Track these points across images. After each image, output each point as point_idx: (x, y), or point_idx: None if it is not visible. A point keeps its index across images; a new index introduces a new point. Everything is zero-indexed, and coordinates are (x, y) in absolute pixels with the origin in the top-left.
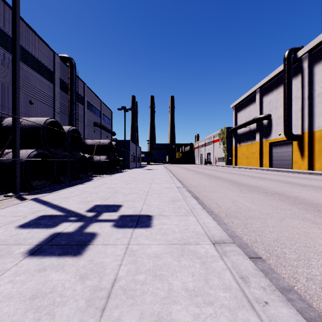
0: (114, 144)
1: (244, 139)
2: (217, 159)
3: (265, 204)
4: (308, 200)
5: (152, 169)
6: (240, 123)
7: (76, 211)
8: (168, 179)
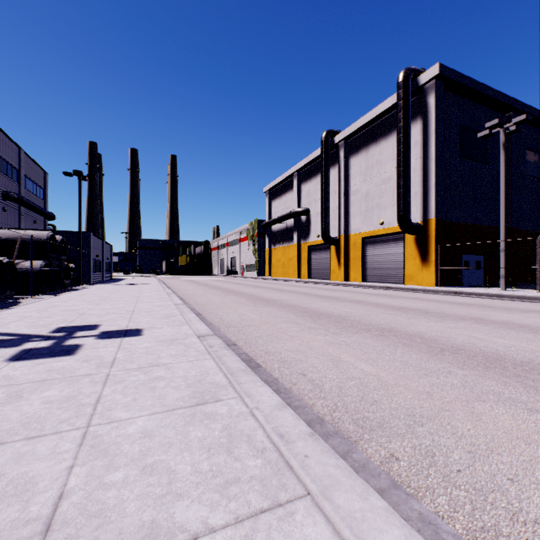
0: (60, 239)
1: (280, 239)
2: (245, 267)
3: (271, 315)
4: (313, 309)
5: (136, 284)
6: (276, 216)
7: (34, 333)
8: (163, 296)
